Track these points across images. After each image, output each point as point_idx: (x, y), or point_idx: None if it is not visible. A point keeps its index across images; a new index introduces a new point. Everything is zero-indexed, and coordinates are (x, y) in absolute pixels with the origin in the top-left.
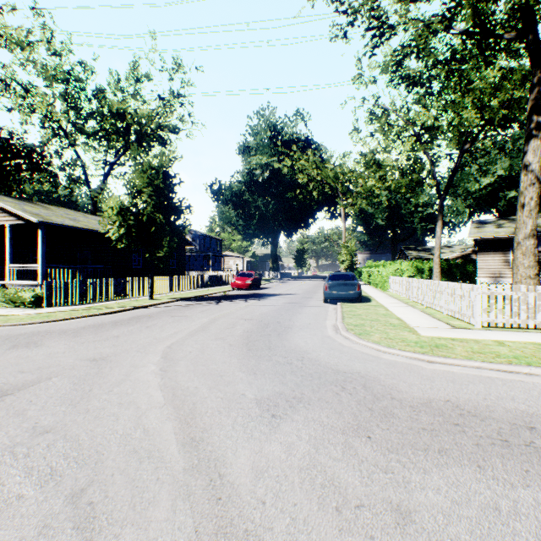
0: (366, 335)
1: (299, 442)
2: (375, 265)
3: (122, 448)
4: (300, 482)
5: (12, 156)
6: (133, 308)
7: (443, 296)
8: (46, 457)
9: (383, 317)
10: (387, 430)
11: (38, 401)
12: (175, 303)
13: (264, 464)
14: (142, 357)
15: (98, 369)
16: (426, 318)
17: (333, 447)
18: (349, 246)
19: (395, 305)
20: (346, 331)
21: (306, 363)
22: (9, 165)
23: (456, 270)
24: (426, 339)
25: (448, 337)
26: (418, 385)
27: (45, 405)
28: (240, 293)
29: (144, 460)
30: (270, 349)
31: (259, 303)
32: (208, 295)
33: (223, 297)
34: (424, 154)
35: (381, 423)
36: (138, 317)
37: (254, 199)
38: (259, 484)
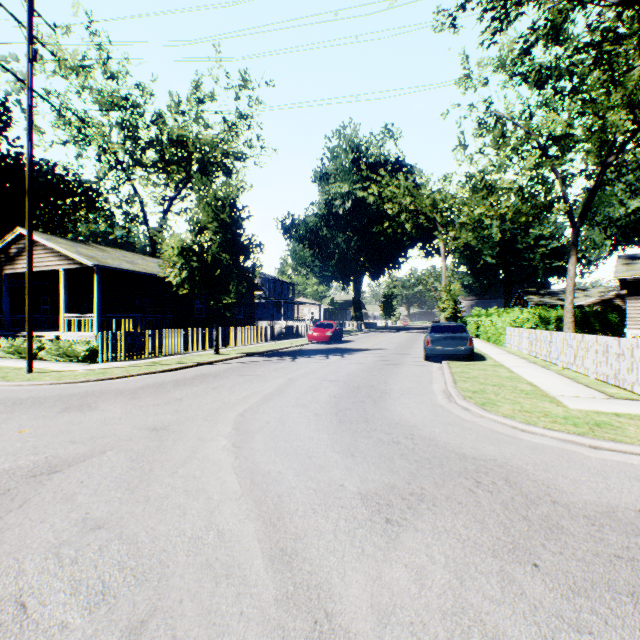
0: (492, 405)
1: (432, 566)
2: (487, 314)
3: (191, 558)
4: (447, 637)
5: (67, 194)
6: (197, 364)
7: (589, 354)
8: (98, 566)
9: (508, 381)
10: (560, 555)
11: (90, 482)
12: (244, 359)
13: (387, 600)
14: (210, 428)
15: (159, 442)
16: (568, 383)
17: (485, 579)
18: (452, 290)
19: (519, 365)
20: (463, 400)
21: (418, 443)
22: (64, 204)
23: (594, 319)
24: (578, 413)
25: (609, 412)
26: (585, 482)
27: (97, 488)
28: (319, 348)
29: (220, 580)
30: (366, 421)
31: (343, 361)
32: (281, 349)
33: (299, 352)
34: (552, 171)
35: (548, 543)
36: (202, 375)
37: (333, 234)
38: (387, 636)
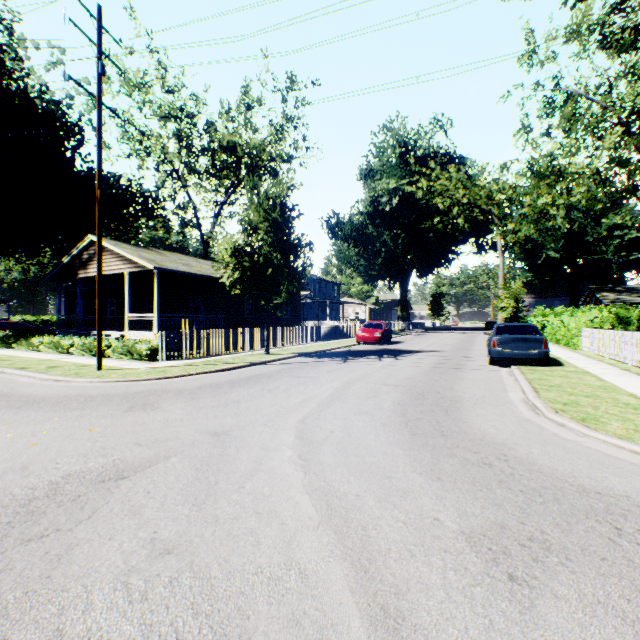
0: (595, 422)
1: None
2: (555, 313)
3: (273, 609)
4: None
5: (130, 203)
6: (249, 364)
7: None
8: (169, 606)
9: (602, 391)
10: None
11: (156, 492)
12: (294, 360)
13: None
14: (272, 435)
15: (222, 449)
16: None
17: None
18: (512, 287)
19: (608, 372)
20: (554, 413)
21: (516, 468)
22: (128, 212)
23: None
24: None
25: None
26: None
27: (164, 501)
28: (368, 349)
29: None
30: (444, 436)
31: (397, 363)
32: (330, 350)
33: (349, 353)
34: (637, 150)
35: None
36: (256, 376)
37: (379, 232)
38: None
